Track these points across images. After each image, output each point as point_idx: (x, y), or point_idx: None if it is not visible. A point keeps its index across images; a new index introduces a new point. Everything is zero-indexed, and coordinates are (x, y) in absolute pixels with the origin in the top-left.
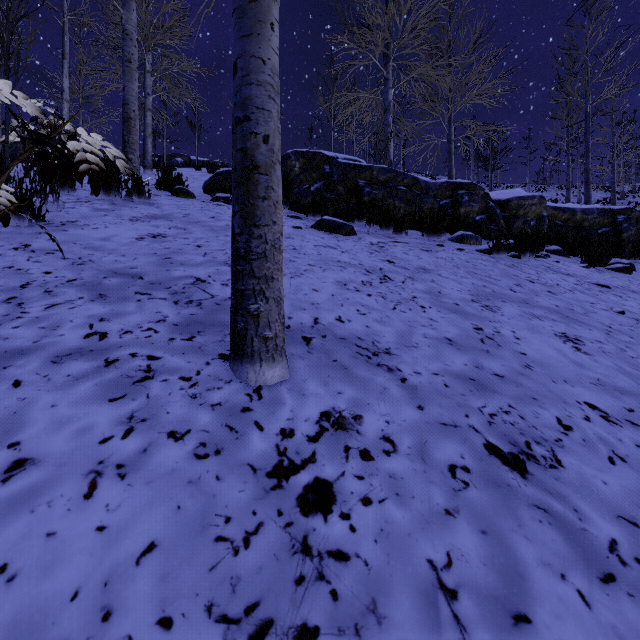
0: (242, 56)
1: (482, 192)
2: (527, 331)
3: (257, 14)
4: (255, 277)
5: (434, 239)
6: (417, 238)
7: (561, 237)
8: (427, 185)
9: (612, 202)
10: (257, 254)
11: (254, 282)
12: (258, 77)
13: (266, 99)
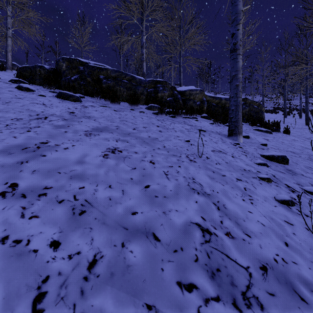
0: None
1: (170, 86)
2: (88, 146)
3: None
4: None
5: (135, 107)
6: (124, 106)
7: (212, 111)
8: (140, 80)
9: (262, 101)
10: None
11: None
12: None
13: None
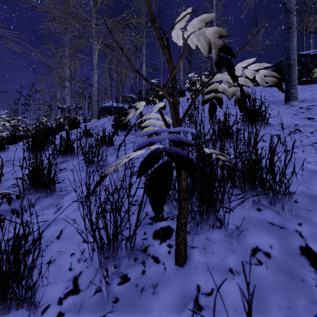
0: (288, 46)
1: None
2: None
3: (291, 37)
4: (291, 85)
5: None
6: None
7: None
8: None
9: None
10: (292, 81)
11: (291, 86)
12: (292, 49)
13: (293, 52)
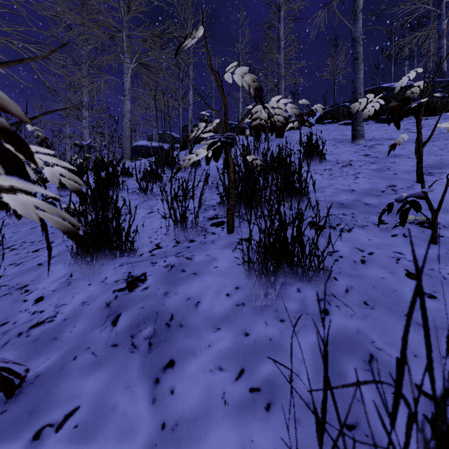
0: (354, 79)
1: None
2: None
3: (358, 69)
4: (357, 122)
5: None
6: (446, 115)
7: None
8: None
9: None
10: (358, 117)
11: (357, 123)
12: (358, 82)
13: (360, 86)
